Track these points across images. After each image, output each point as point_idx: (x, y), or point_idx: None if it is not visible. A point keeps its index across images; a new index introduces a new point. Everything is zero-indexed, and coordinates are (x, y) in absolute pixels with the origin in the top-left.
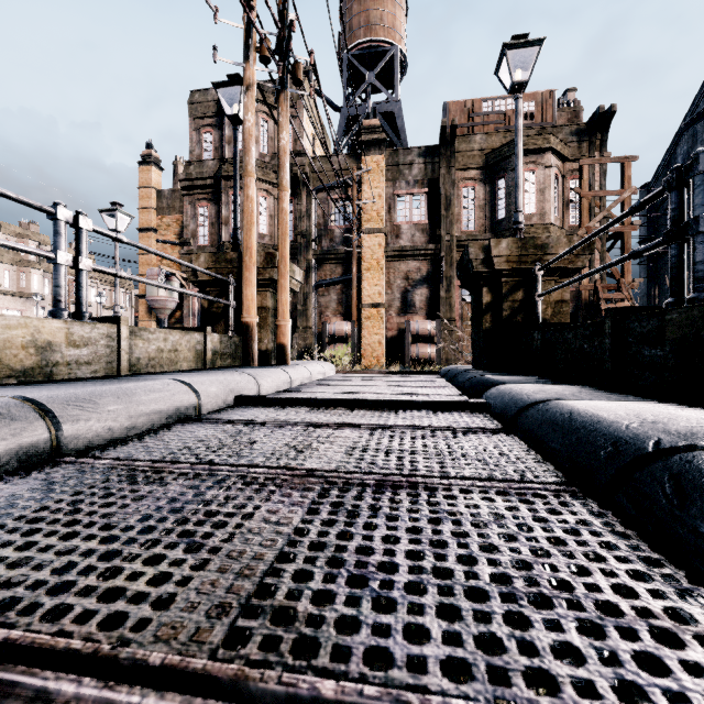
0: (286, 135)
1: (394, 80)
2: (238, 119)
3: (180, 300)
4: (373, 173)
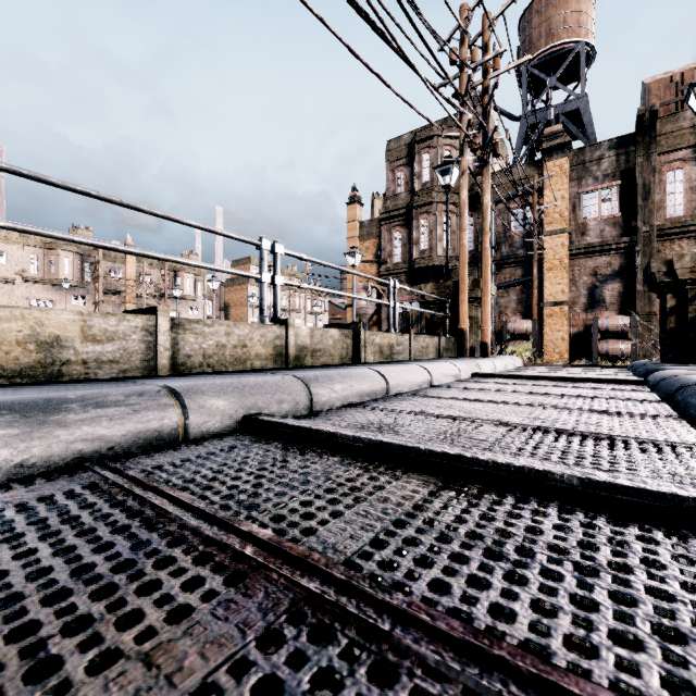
0: (488, 196)
1: (579, 72)
2: (449, 186)
3: (376, 307)
4: (555, 177)
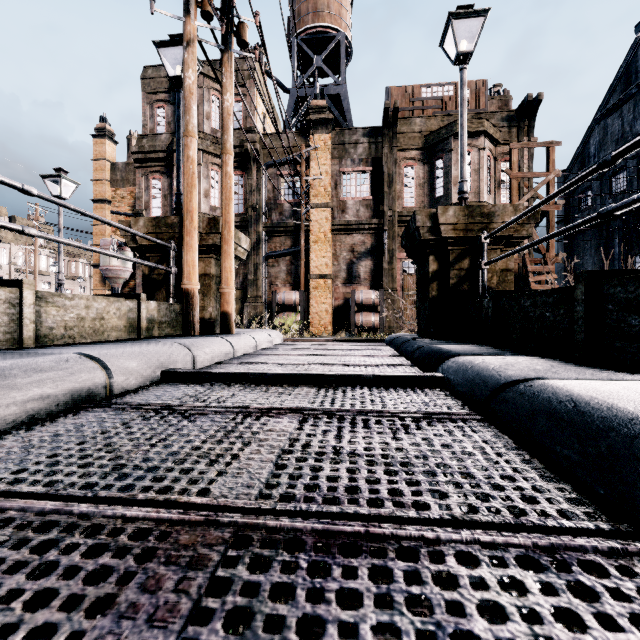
0: (230, 97)
1: (340, 66)
2: (181, 81)
3: (134, 270)
4: (320, 150)
